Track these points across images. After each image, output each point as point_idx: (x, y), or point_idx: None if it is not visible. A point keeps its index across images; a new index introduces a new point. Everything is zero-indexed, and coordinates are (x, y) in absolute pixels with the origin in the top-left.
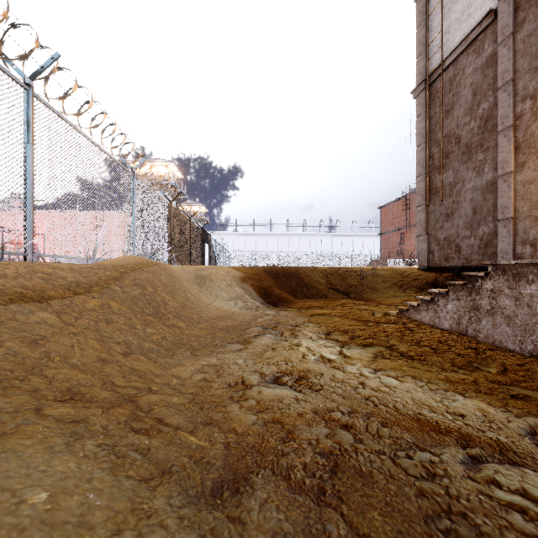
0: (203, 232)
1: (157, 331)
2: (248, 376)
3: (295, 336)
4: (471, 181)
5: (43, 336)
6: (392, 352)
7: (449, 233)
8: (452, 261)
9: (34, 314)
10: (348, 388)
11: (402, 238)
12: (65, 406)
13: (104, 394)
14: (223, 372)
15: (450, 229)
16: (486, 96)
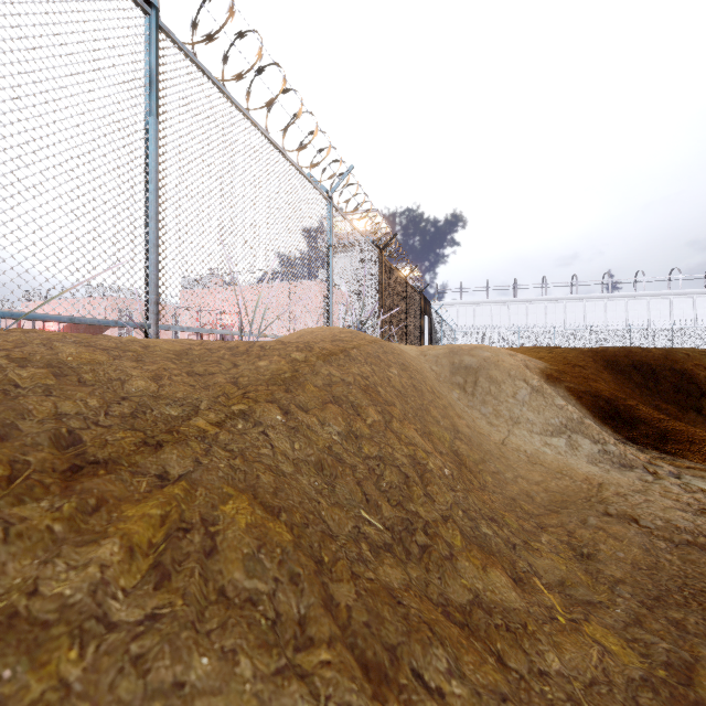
0: (422, 299)
1: None
2: None
3: None
4: None
5: None
6: None
7: None
8: None
9: None
10: None
11: None
12: None
13: None
14: None
15: None
16: None
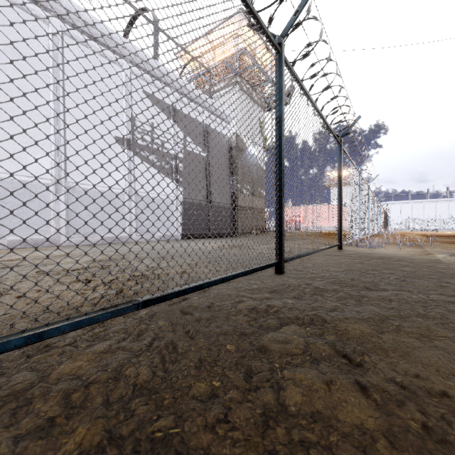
0: (386, 214)
1: None
2: None
3: None
4: None
5: None
6: None
7: None
8: None
9: None
10: None
11: None
12: None
13: None
14: None
15: None
16: None
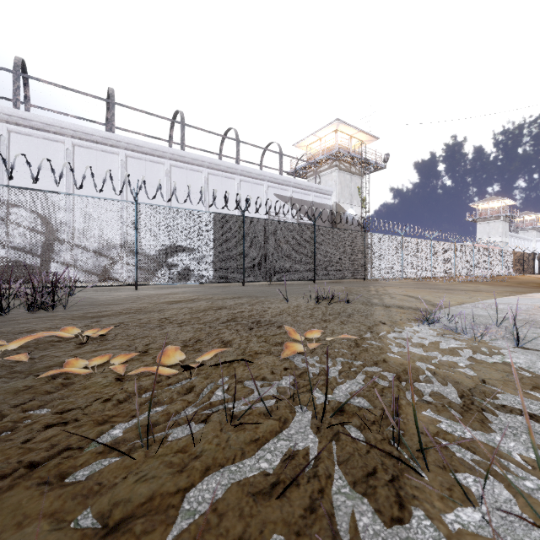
0: (532, 254)
1: None
2: None
3: None
4: None
5: None
6: None
7: None
8: None
9: None
10: None
11: None
12: None
13: None
14: None
15: None
16: None
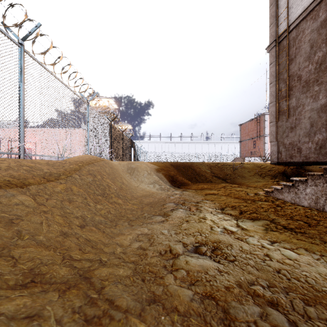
0: (130, 141)
1: (104, 207)
2: (174, 245)
3: (199, 211)
4: (309, 105)
5: (18, 216)
6: (276, 225)
7: (292, 140)
8: (295, 158)
9: (14, 198)
10: (258, 260)
11: (254, 144)
12: (22, 295)
13: (62, 272)
14: (153, 241)
15: (294, 137)
16: (320, 47)
